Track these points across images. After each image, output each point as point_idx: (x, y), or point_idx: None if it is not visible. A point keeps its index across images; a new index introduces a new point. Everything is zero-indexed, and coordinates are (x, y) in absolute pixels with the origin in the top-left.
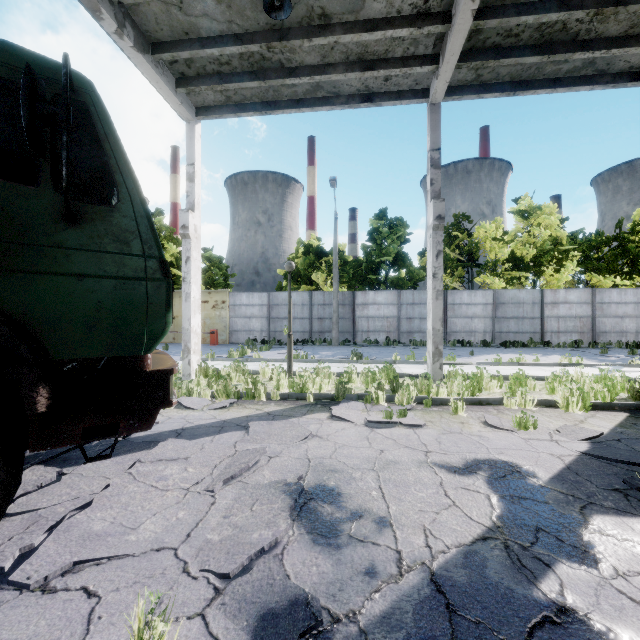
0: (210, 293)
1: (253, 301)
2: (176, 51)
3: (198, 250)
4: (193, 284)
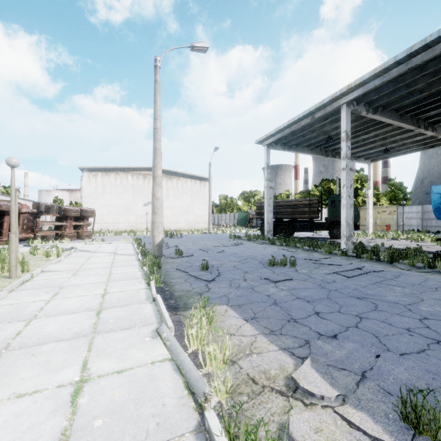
0: (387, 207)
1: (412, 210)
2: (363, 157)
3: (371, 200)
4: (370, 210)
